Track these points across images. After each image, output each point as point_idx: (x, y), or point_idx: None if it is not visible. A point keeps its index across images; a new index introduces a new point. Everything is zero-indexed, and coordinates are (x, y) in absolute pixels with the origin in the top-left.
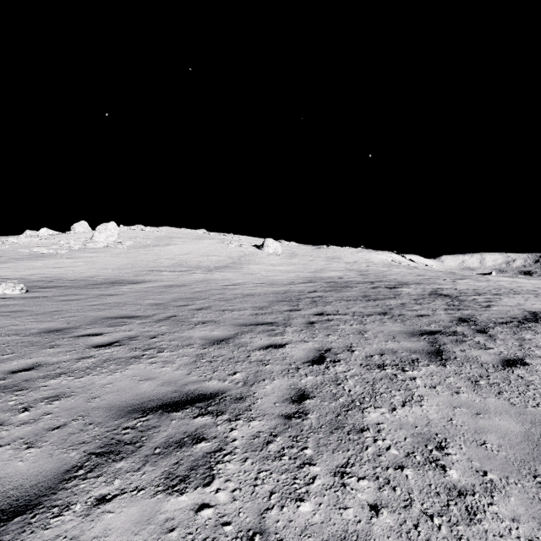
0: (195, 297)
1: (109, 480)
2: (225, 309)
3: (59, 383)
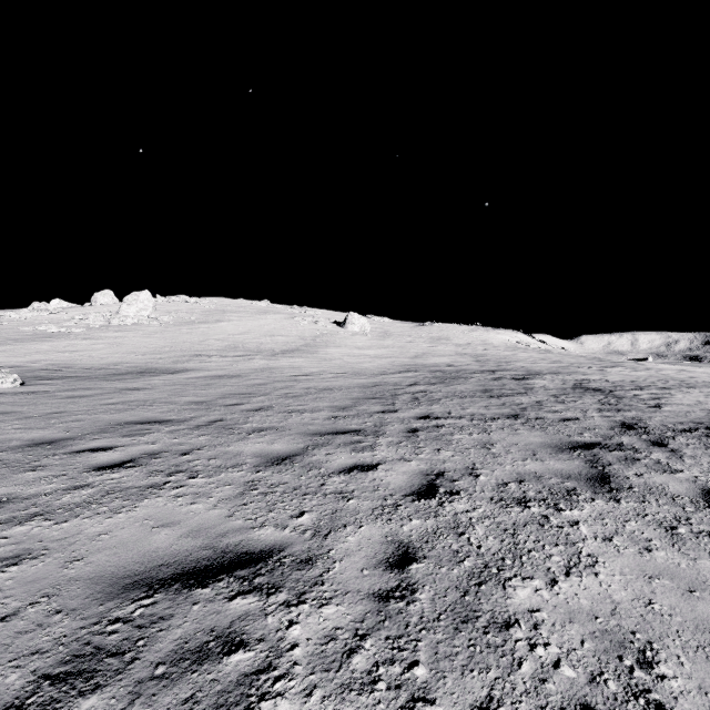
0: (252, 393)
1: None
2: (292, 410)
3: (27, 532)
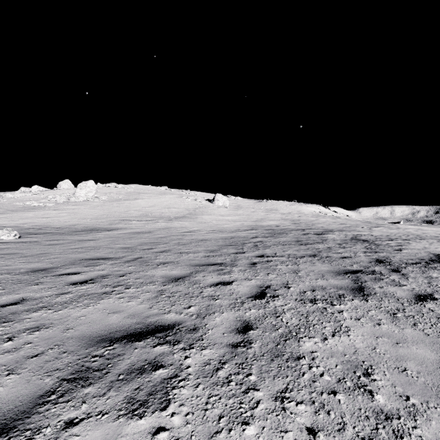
0: (158, 242)
1: (77, 405)
2: (182, 252)
3: (40, 315)
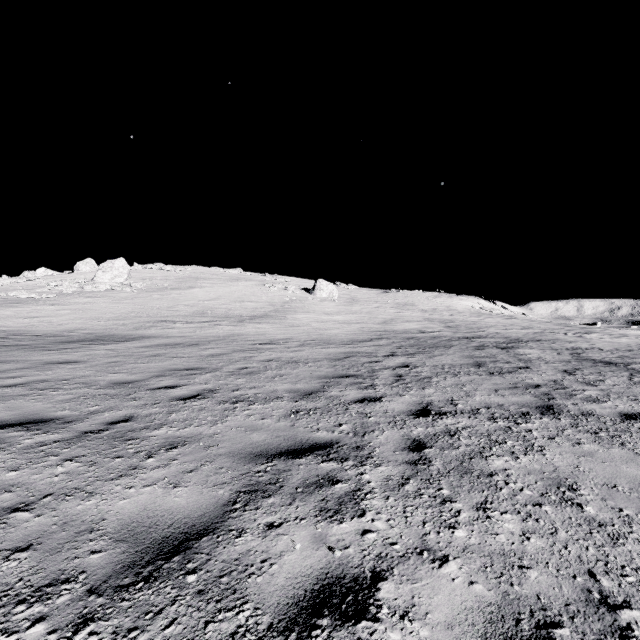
0: (200, 368)
1: None
2: (238, 398)
3: None
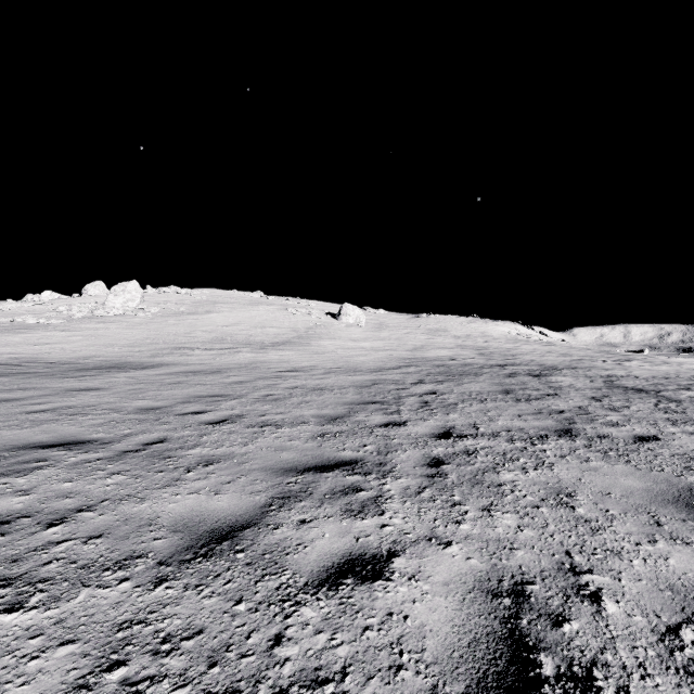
0: (224, 395)
1: None
2: (266, 422)
3: None
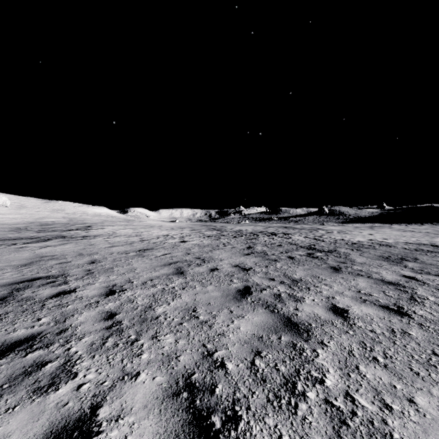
0: None
1: None
2: None
3: None
